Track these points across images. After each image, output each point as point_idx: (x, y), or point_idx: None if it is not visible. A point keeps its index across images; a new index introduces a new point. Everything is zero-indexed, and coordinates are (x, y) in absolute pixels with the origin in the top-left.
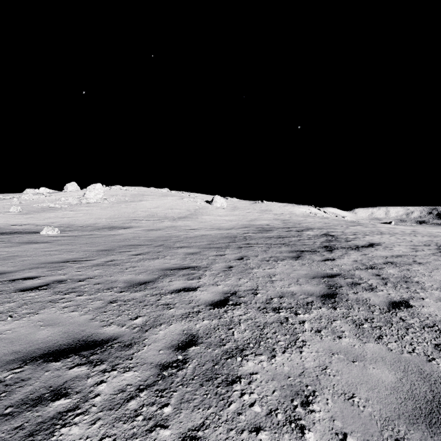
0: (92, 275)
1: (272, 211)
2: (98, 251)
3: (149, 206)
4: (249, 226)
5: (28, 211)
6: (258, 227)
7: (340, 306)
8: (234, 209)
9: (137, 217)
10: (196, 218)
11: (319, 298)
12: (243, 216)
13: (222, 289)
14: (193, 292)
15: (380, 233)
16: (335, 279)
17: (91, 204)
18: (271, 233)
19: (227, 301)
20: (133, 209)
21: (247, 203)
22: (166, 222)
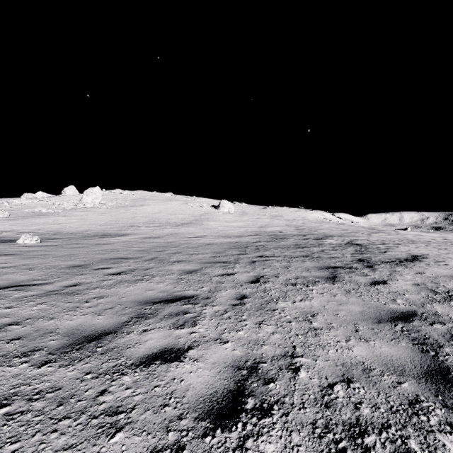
0: (23, 317)
1: (283, 217)
2: (69, 267)
3: (151, 211)
4: (260, 233)
5: (16, 216)
6: (270, 234)
7: None
8: (243, 214)
9: (136, 223)
10: (201, 224)
11: (425, 385)
12: (253, 222)
13: (232, 353)
14: (177, 364)
15: (411, 241)
16: (416, 325)
17: (88, 209)
18: (286, 241)
19: (241, 397)
20: (132, 214)
21: (256, 208)
22: (167, 229)
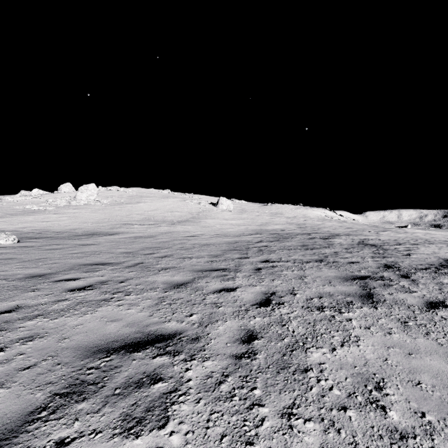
0: None
1: (284, 214)
2: (25, 278)
3: (147, 208)
4: (261, 231)
5: (5, 214)
6: (271, 232)
7: None
8: (242, 211)
9: (130, 221)
10: (199, 221)
11: None
12: (252, 220)
13: None
14: None
15: (426, 241)
16: None
17: (81, 207)
18: (291, 241)
19: None
20: (127, 211)
21: (255, 205)
22: (162, 227)
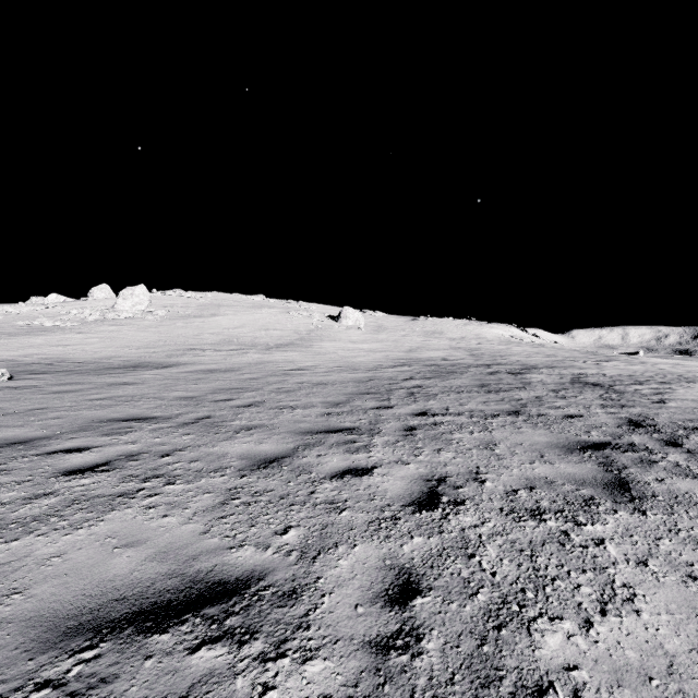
0: None
1: (445, 334)
2: None
3: (227, 324)
4: (410, 362)
5: None
6: (427, 363)
7: None
8: (378, 329)
9: (199, 344)
10: (310, 345)
11: None
12: (395, 343)
13: None
14: None
15: (682, 377)
16: None
17: (123, 322)
18: (461, 378)
19: None
20: (196, 329)
21: (399, 320)
22: (251, 355)
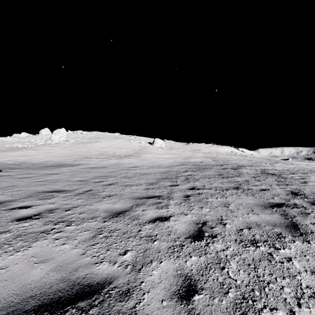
0: None
1: (201, 151)
2: None
3: (102, 146)
4: (186, 163)
5: None
6: (193, 164)
7: None
8: (171, 148)
9: (89, 155)
10: (140, 156)
11: None
12: (179, 154)
13: None
14: None
15: (311, 170)
16: None
17: (54, 145)
18: (209, 171)
19: None
20: (88, 148)
21: (180, 144)
22: (112, 160)
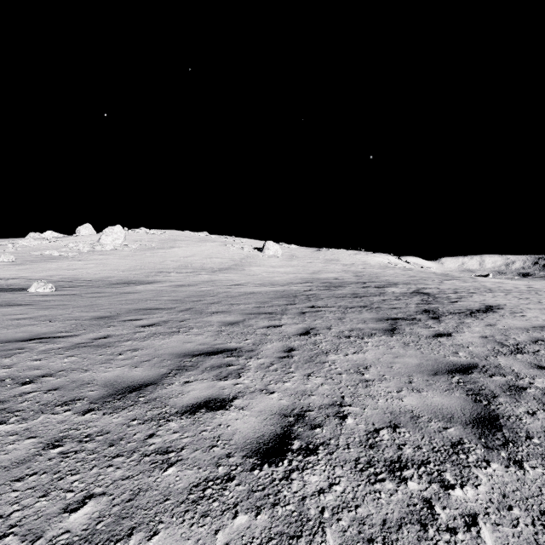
0: (55, 369)
1: (340, 261)
2: (93, 319)
3: (182, 254)
4: (312, 280)
5: (24, 260)
6: (323, 281)
7: (526, 458)
8: (291, 258)
9: (165, 268)
10: (242, 269)
11: (470, 430)
12: (303, 267)
13: (279, 402)
14: (223, 412)
15: (489, 290)
16: (475, 377)
17: (108, 252)
18: (342, 290)
19: (288, 440)
20: (161, 258)
21: (307, 251)
22: (202, 276)
